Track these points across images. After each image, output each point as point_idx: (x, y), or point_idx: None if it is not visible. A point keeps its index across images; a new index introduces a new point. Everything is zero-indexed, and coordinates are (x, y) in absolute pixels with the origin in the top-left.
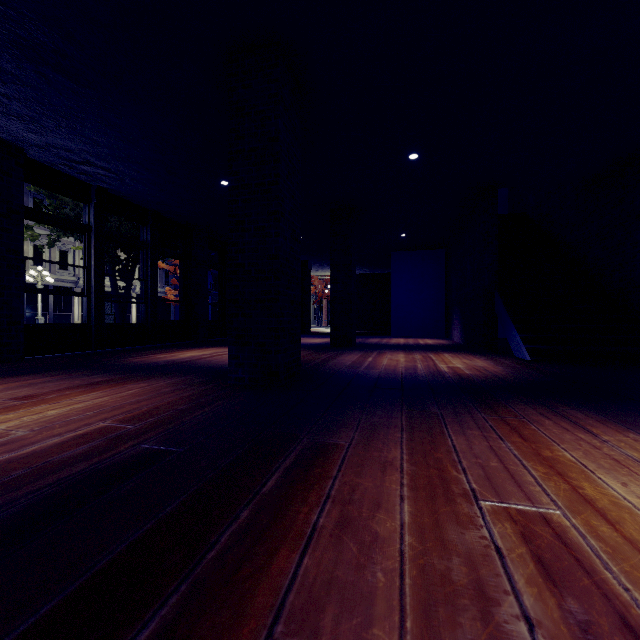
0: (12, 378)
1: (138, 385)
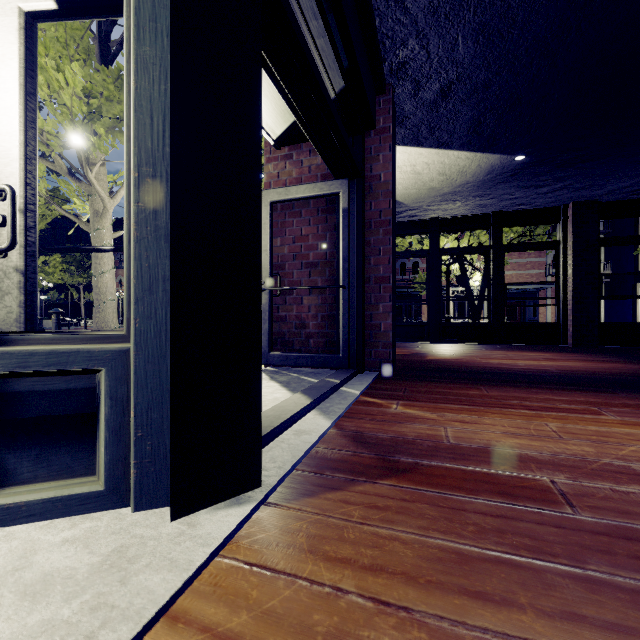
0: (565, 353)
1: (616, 364)
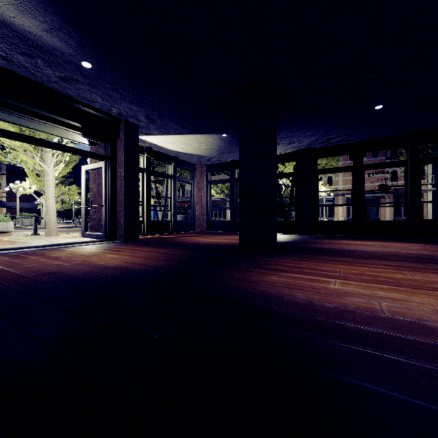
0: None
1: None
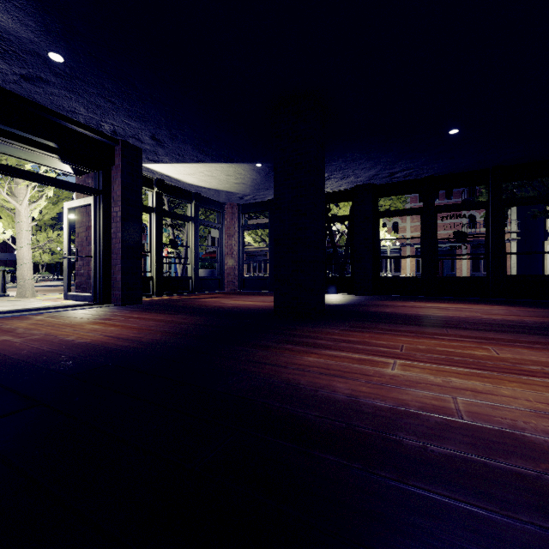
0: None
1: None
